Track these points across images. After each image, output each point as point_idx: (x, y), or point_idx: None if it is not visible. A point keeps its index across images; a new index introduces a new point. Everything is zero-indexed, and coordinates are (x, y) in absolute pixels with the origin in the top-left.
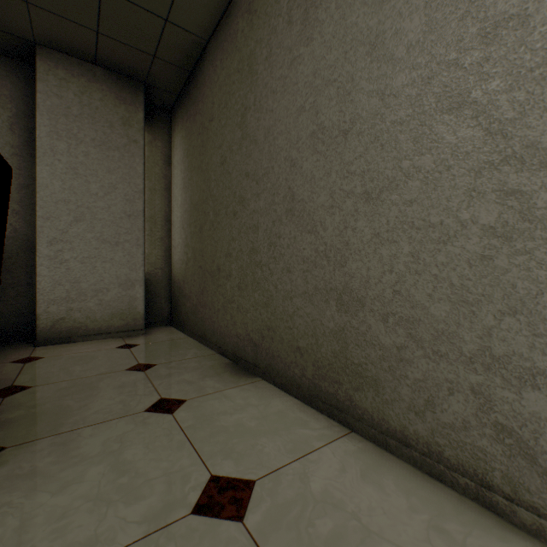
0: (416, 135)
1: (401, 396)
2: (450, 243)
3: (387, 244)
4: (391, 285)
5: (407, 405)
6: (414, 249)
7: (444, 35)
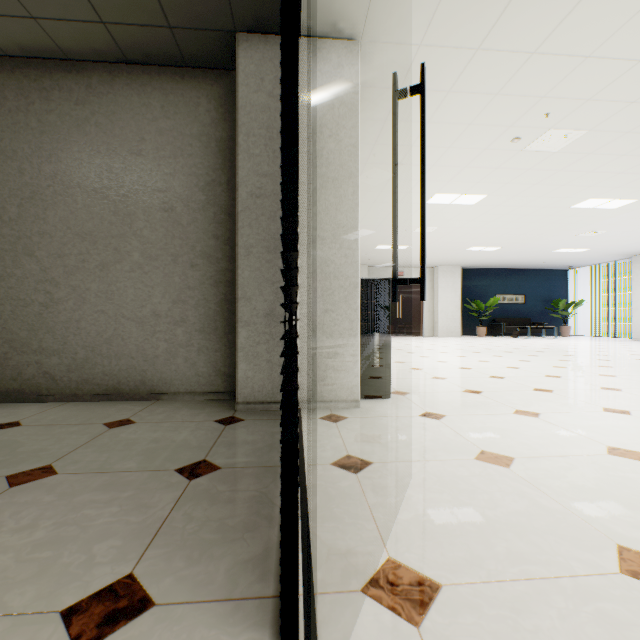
0: (15, 259)
1: (7, 375)
2: (29, 307)
3: (0, 305)
4: (2, 325)
5: (10, 378)
6: (14, 309)
7: (27, 224)
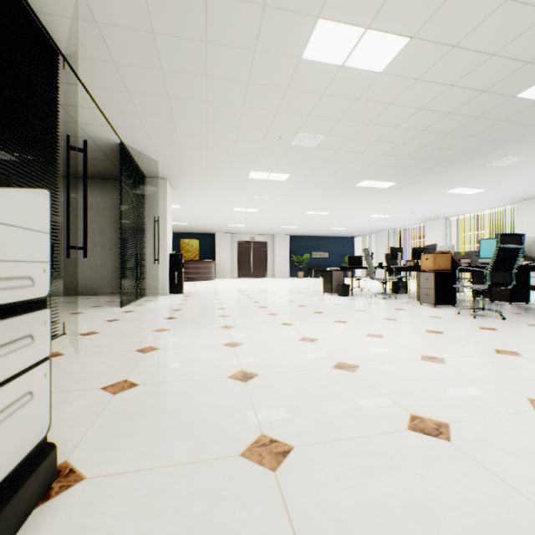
0: None
1: None
2: None
3: None
4: None
5: None
6: None
7: None
